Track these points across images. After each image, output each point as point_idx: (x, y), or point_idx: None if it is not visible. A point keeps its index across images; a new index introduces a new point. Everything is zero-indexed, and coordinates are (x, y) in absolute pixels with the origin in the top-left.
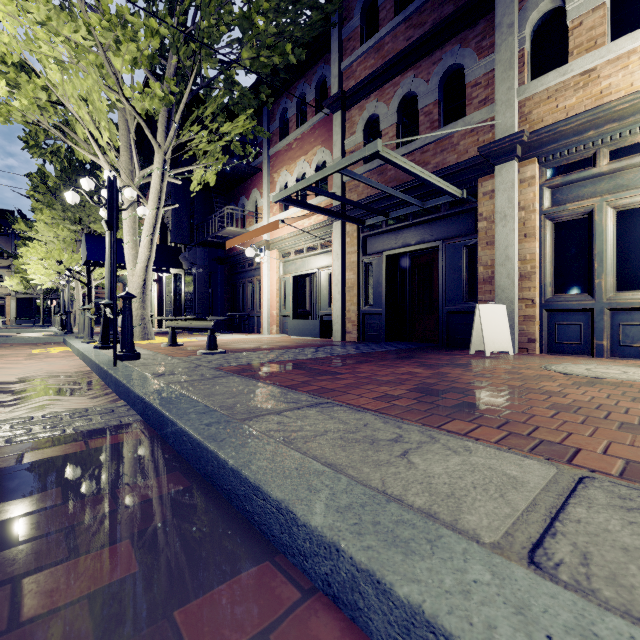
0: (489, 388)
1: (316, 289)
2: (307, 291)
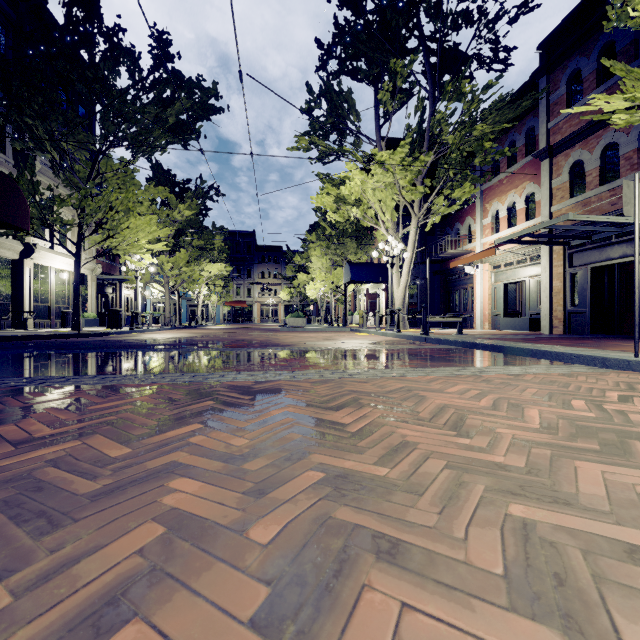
0: (620, 346)
1: (525, 293)
2: (516, 294)
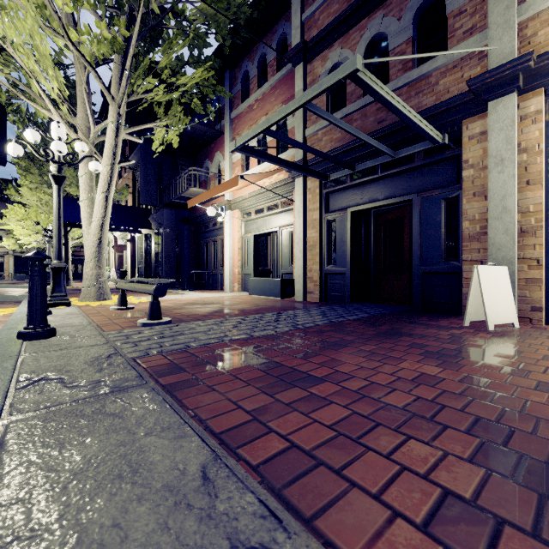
0: None
1: (277, 248)
2: (268, 250)
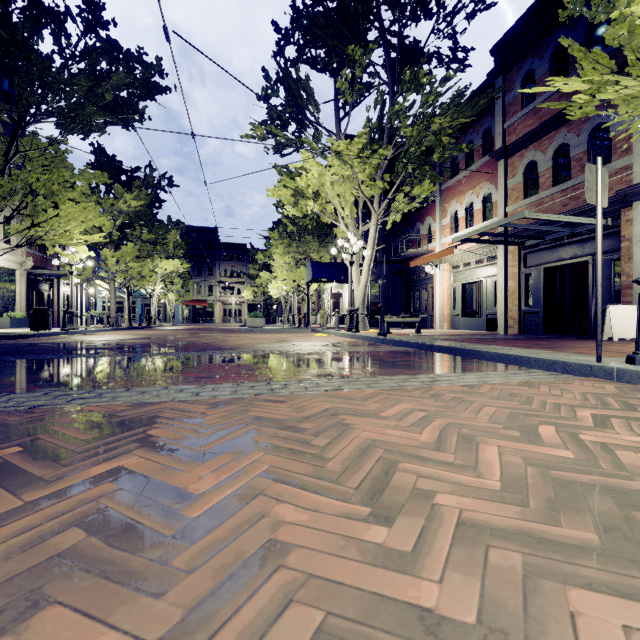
0: (575, 347)
1: (482, 293)
2: (474, 295)
